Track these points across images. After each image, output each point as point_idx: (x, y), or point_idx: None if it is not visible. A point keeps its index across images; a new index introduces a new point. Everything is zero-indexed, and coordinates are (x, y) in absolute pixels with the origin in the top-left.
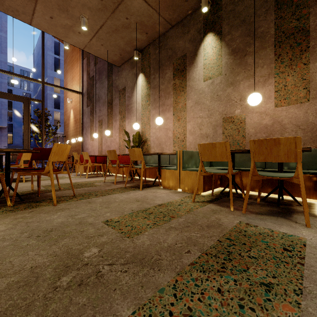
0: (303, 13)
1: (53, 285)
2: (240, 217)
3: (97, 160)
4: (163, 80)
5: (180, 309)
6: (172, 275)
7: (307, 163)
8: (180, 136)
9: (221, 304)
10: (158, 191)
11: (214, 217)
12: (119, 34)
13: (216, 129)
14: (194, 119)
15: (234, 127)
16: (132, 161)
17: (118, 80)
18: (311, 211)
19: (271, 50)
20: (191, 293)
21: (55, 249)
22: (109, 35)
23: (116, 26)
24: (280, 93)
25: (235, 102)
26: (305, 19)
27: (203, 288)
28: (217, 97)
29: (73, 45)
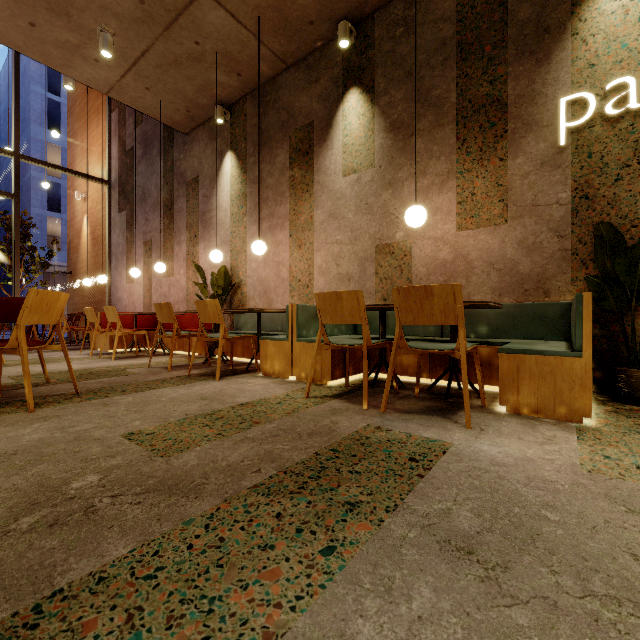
0: (499, 73)
1: (3, 529)
2: (373, 418)
3: (141, 323)
4: (271, 168)
5: (207, 541)
6: (214, 502)
7: (503, 328)
8: (302, 278)
9: (272, 531)
10: (250, 381)
11: (329, 420)
12: (182, 71)
13: (364, 266)
14: (328, 246)
15: (394, 263)
16: (212, 325)
17: (184, 162)
18: (492, 405)
19: (452, 131)
20: (233, 522)
21: (17, 481)
22: (161, 71)
23: (175, 56)
24: (465, 207)
25: (395, 218)
26: (501, 84)
27: (255, 515)
28: (366, 207)
29: (84, 83)
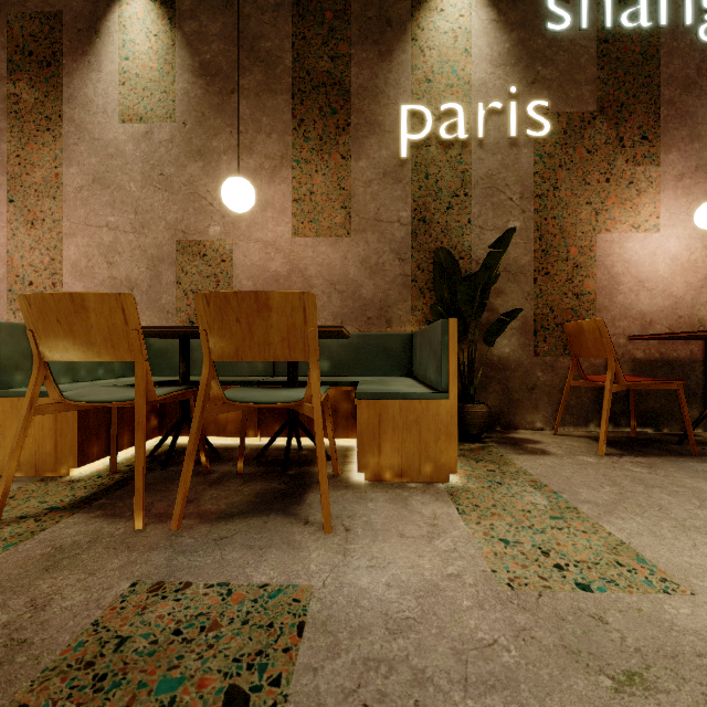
0: (341, 51)
1: None
2: (151, 554)
3: None
4: None
5: None
6: None
7: (346, 363)
8: (36, 279)
9: None
10: None
11: (26, 599)
12: None
13: (158, 269)
14: (91, 230)
15: (207, 270)
16: None
17: None
18: (346, 471)
19: (287, 104)
20: None
21: None
22: None
23: None
24: (303, 207)
25: (208, 205)
26: (344, 65)
27: None
28: (161, 179)
29: None
